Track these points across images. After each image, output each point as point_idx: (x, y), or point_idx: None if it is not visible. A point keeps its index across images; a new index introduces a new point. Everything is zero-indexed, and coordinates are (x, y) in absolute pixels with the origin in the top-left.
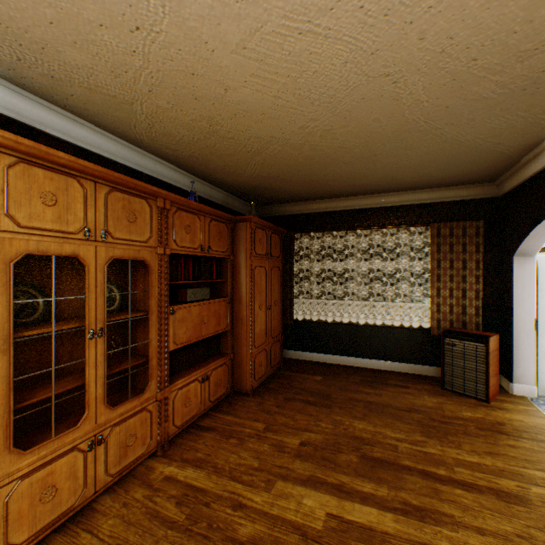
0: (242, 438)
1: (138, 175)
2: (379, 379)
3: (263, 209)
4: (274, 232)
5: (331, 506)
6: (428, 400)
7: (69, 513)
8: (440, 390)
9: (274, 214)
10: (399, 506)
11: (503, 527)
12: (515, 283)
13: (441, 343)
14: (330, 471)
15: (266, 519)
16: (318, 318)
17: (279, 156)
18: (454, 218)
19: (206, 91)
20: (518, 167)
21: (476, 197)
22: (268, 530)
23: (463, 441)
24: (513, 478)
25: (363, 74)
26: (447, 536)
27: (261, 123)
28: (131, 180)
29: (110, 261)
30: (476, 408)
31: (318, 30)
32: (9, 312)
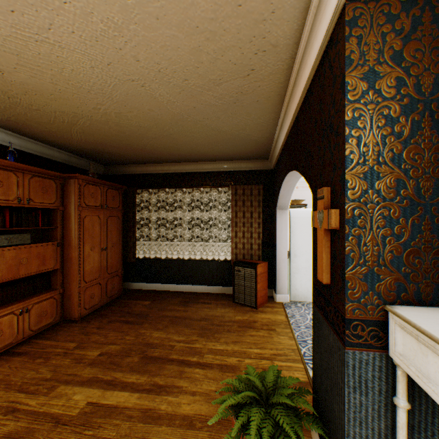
0: (49, 357)
1: None
2: (194, 299)
3: (112, 168)
4: (112, 187)
5: (95, 396)
6: (219, 311)
7: None
8: (232, 303)
9: (121, 172)
10: (148, 387)
11: (211, 388)
12: (278, 227)
13: (233, 270)
14: (111, 371)
15: (32, 416)
16: (157, 256)
17: (94, 128)
18: (247, 182)
19: None
20: (272, 151)
21: (259, 169)
22: (28, 425)
23: (223, 336)
24: (239, 355)
25: (113, 77)
26: (169, 401)
27: (56, 101)
28: None
29: None
30: (247, 313)
31: (50, 41)
32: None
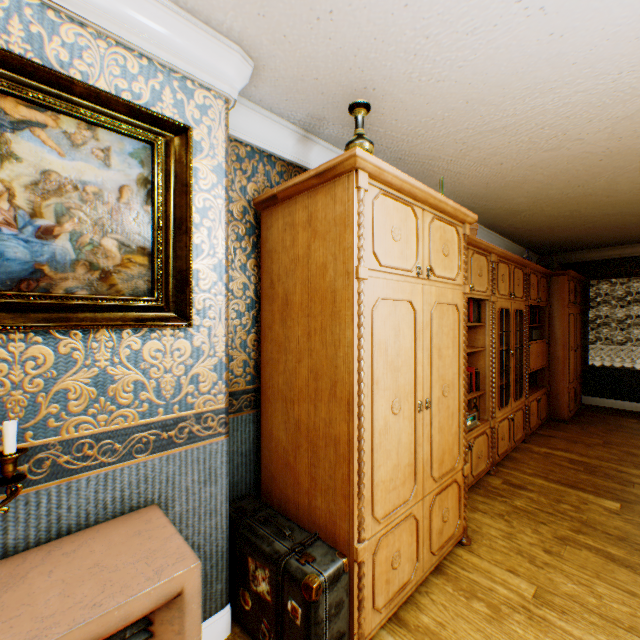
0: (586, 444)
1: None
2: None
3: (547, 258)
4: (575, 281)
5: None
6: None
7: (505, 452)
8: None
9: (561, 262)
10: None
11: None
12: None
13: None
14: None
15: None
16: (618, 366)
17: (612, 221)
18: None
19: (590, 200)
20: None
21: None
22: None
23: None
24: None
25: None
26: None
27: (617, 207)
28: (521, 259)
29: (513, 311)
30: None
31: None
32: (496, 338)
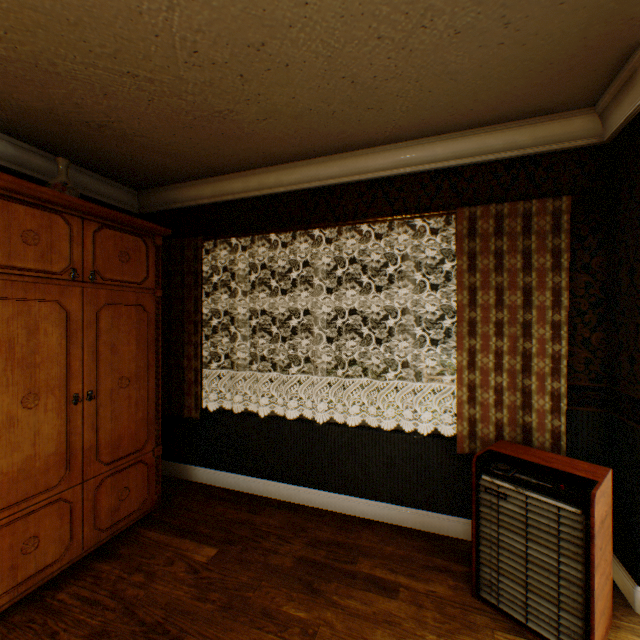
0: None
1: None
2: (341, 556)
3: (153, 197)
4: (119, 226)
5: None
6: None
7: None
8: (471, 603)
9: (173, 204)
10: None
11: None
12: None
13: (474, 486)
14: None
15: None
16: (251, 406)
17: None
18: (506, 197)
19: None
20: None
21: (554, 147)
22: None
23: None
24: None
25: None
26: None
27: None
28: None
29: None
30: None
31: None
32: None
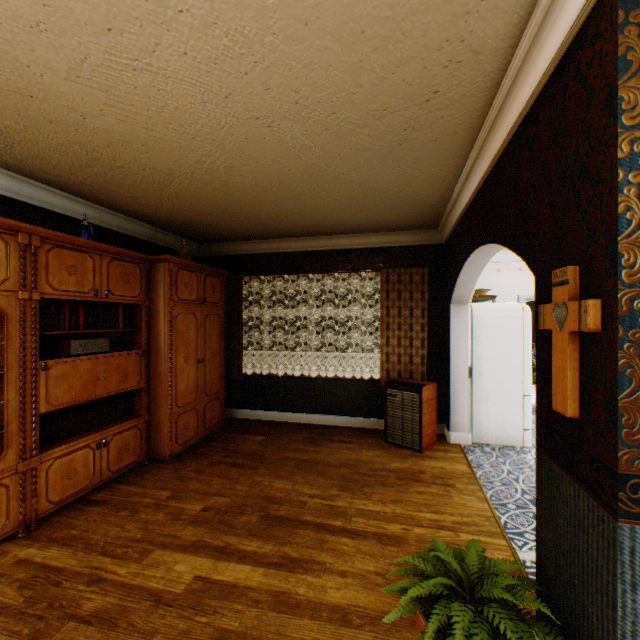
0: (137, 509)
1: (10, 203)
2: (326, 435)
3: (209, 247)
4: (211, 274)
5: (204, 568)
6: (365, 454)
7: None
8: (383, 443)
9: (222, 253)
10: (277, 560)
11: (367, 567)
12: (452, 331)
13: (384, 394)
14: (222, 534)
15: (123, 590)
16: (271, 372)
17: (192, 190)
18: (403, 264)
19: (59, 115)
20: (446, 215)
21: (423, 244)
22: (119, 601)
23: (376, 492)
24: (404, 521)
25: (230, 115)
26: (309, 583)
27: (147, 154)
28: None
29: None
30: (407, 458)
31: (152, 69)
32: None
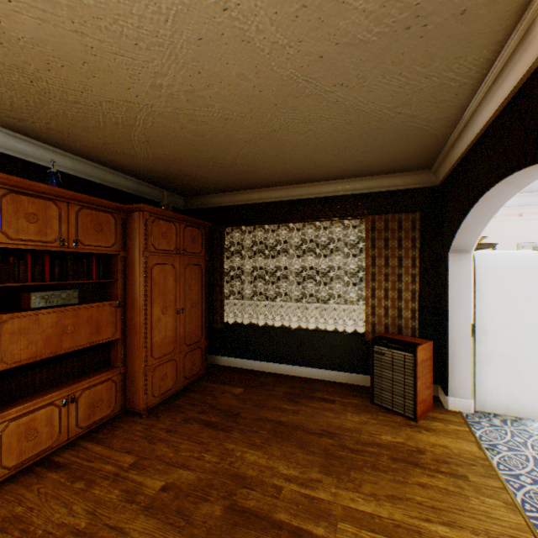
0: (93, 480)
1: None
2: (306, 391)
3: (194, 201)
4: (192, 224)
5: None
6: (350, 419)
7: None
8: (369, 405)
9: (205, 205)
10: None
11: None
12: (451, 283)
13: (371, 351)
14: (175, 533)
15: None
16: (252, 321)
17: (159, 130)
18: (390, 210)
19: None
20: (447, 149)
21: (413, 187)
22: None
23: (367, 479)
24: None
25: None
26: None
27: (94, 77)
28: None
29: None
30: (400, 429)
31: None
32: None
